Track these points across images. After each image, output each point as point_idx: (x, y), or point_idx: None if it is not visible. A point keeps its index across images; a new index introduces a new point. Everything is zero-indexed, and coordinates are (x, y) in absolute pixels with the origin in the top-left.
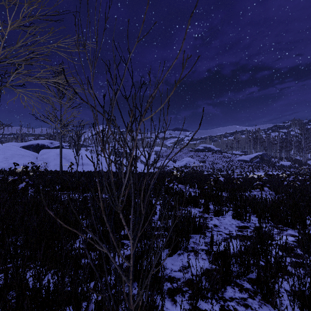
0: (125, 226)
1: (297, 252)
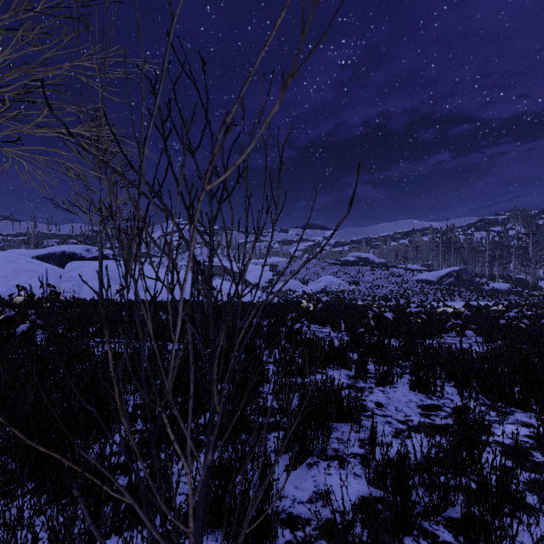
0: (174, 443)
1: (537, 459)
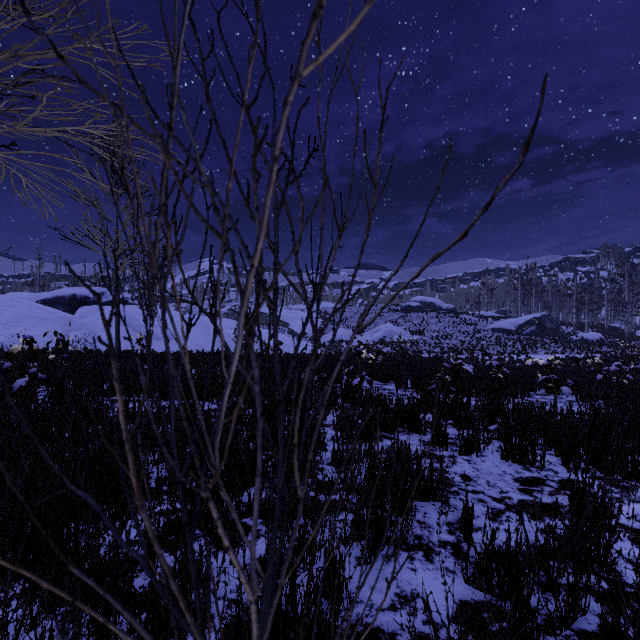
0: (228, 552)
1: None
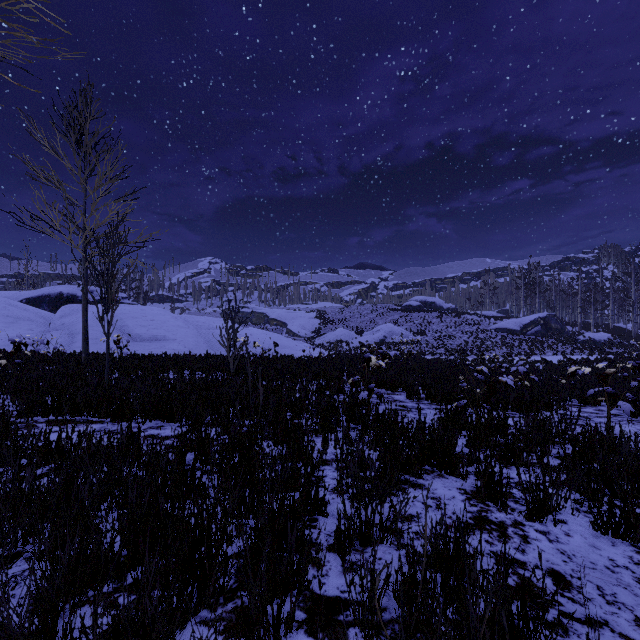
0: None
1: None
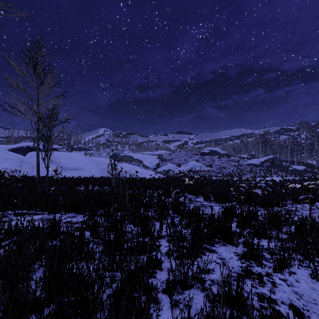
0: None
1: None
